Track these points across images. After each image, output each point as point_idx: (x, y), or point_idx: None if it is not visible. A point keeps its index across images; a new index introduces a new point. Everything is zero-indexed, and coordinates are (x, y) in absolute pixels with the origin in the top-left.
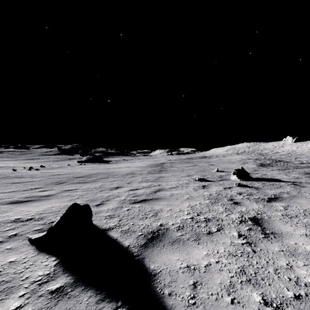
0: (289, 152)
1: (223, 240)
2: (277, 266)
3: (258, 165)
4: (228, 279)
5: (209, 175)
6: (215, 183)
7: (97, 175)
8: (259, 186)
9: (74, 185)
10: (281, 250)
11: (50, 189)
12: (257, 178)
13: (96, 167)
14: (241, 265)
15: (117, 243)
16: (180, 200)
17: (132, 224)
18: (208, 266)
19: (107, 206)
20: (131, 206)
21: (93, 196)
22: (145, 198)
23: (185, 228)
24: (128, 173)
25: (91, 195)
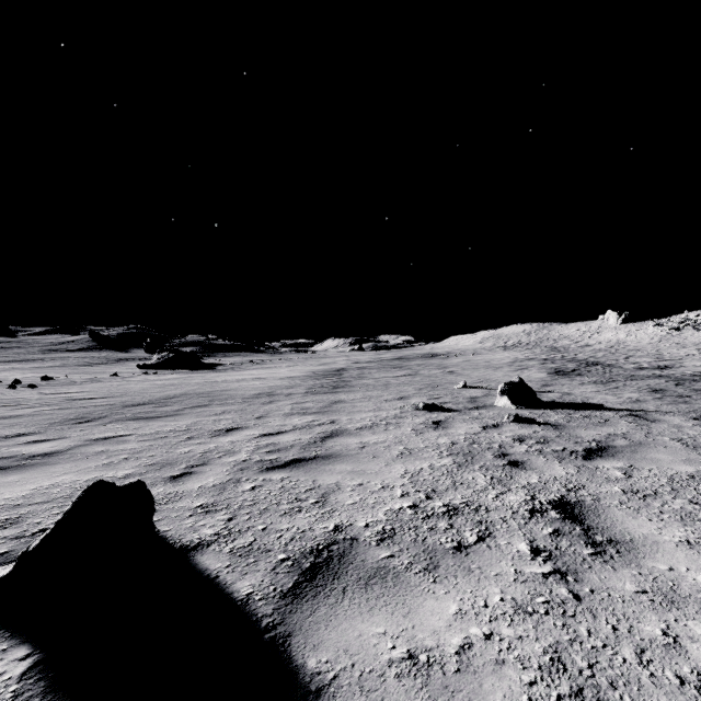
0: (613, 345)
1: (495, 567)
2: (641, 640)
3: (552, 374)
4: (522, 691)
5: (447, 396)
6: (463, 416)
7: (184, 398)
8: (561, 422)
9: (121, 426)
10: (640, 590)
11: (57, 436)
12: (553, 402)
13: (182, 380)
14: (552, 641)
15: (219, 589)
16: (384, 460)
17: (263, 530)
18: (465, 652)
19: (201, 478)
20: (264, 478)
21: (166, 454)
22: (297, 457)
23: (398, 535)
24: (260, 393)
25: (162, 450)
